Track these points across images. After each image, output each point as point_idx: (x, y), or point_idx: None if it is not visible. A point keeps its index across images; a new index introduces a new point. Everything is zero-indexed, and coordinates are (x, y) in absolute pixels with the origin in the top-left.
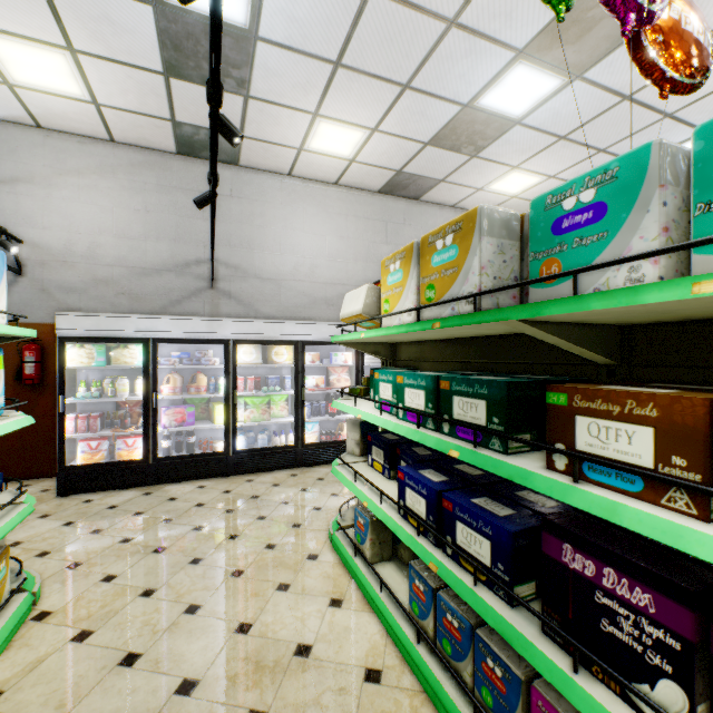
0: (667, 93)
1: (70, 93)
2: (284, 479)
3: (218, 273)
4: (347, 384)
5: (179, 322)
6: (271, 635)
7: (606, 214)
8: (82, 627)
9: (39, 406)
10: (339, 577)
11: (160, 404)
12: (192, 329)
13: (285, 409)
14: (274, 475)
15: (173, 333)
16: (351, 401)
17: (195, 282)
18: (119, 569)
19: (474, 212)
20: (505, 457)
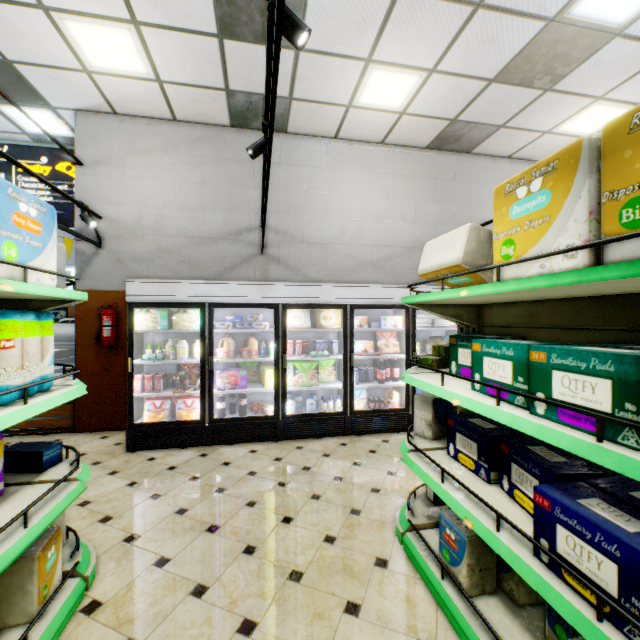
0: None
1: (137, 72)
2: (334, 449)
3: (268, 239)
4: (395, 350)
5: (232, 287)
6: None
7: None
8: (128, 634)
9: (115, 365)
10: (421, 603)
11: (216, 366)
12: (244, 293)
13: (332, 374)
14: (323, 442)
15: (226, 298)
16: (428, 376)
17: (246, 249)
18: (172, 551)
19: None
20: None
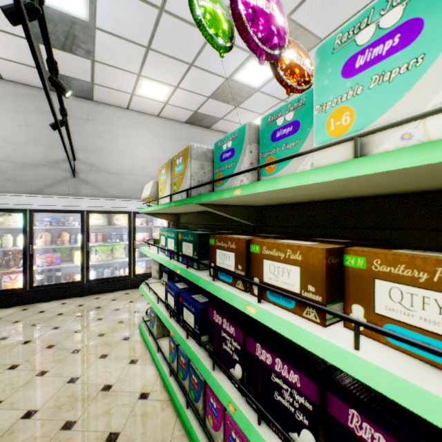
0: (289, 92)
1: None
2: (120, 296)
3: (79, 168)
4: None
5: (49, 199)
6: (89, 382)
7: (234, 154)
8: None
9: None
10: (139, 348)
11: (37, 252)
12: (58, 203)
13: (124, 253)
14: (114, 294)
15: (44, 206)
16: (150, 247)
17: (63, 173)
18: None
19: (188, 147)
20: (196, 271)
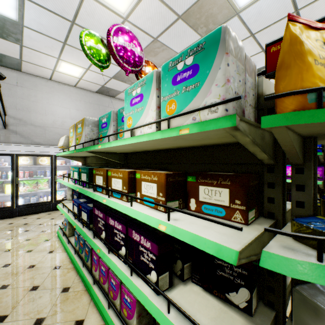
0: None
1: None
2: (44, 216)
3: (9, 121)
4: None
5: None
6: (19, 265)
7: (107, 125)
8: None
9: None
10: (56, 244)
11: None
12: None
13: (47, 185)
14: (39, 215)
15: None
16: (65, 178)
17: None
18: None
19: (84, 119)
20: (87, 189)
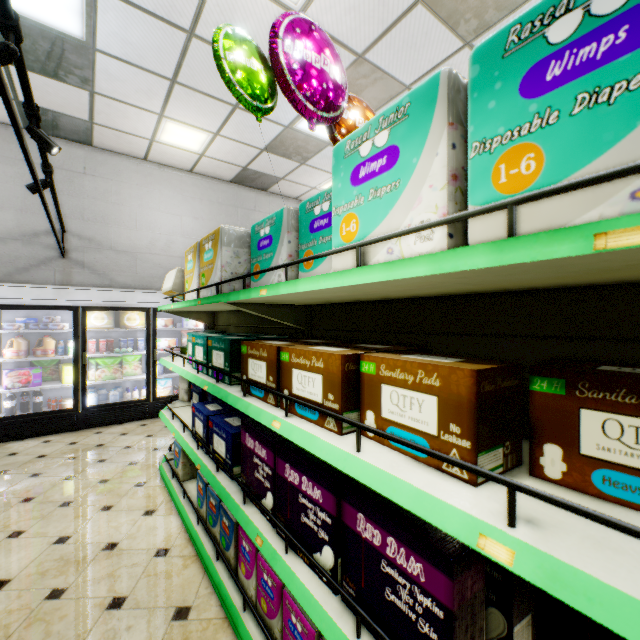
0: None
1: None
2: (133, 429)
3: (71, 244)
4: None
5: (24, 289)
6: (86, 541)
7: (272, 243)
8: None
9: None
10: (158, 495)
11: (4, 368)
12: (38, 296)
13: (139, 368)
14: (125, 426)
15: (16, 300)
16: (175, 358)
17: (45, 251)
18: None
19: (218, 230)
20: (227, 387)
